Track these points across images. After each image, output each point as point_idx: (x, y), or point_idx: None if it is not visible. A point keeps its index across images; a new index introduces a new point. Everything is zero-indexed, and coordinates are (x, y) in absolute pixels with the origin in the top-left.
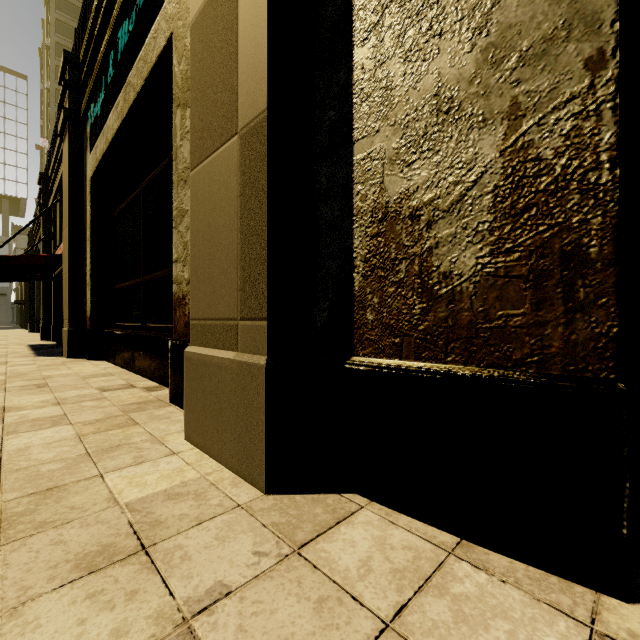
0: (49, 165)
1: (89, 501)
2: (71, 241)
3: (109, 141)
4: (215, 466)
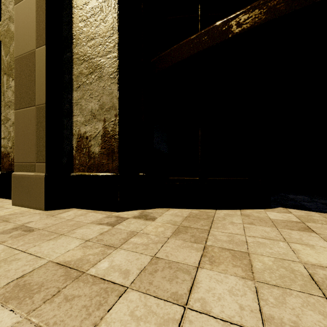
0: None
1: None
2: None
3: None
4: (26, 209)
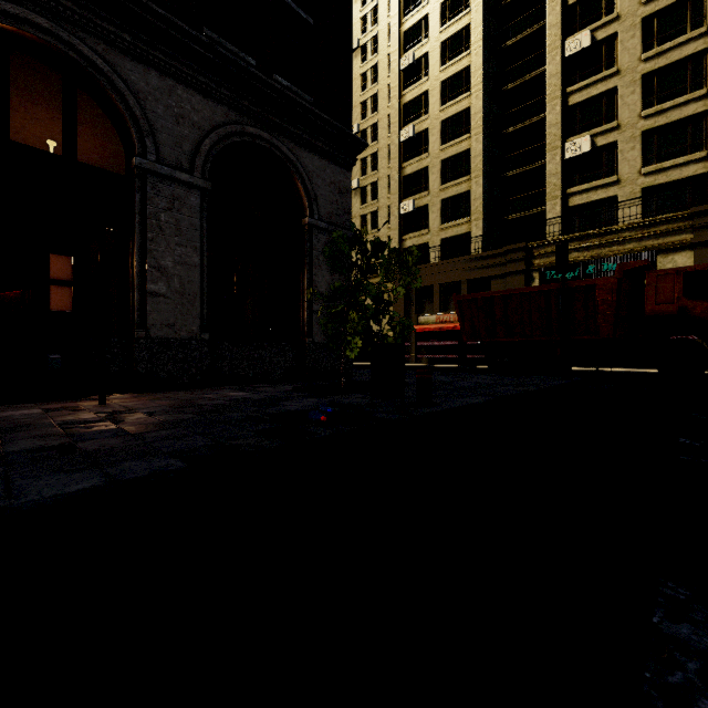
0: None
1: None
2: None
3: None
4: None
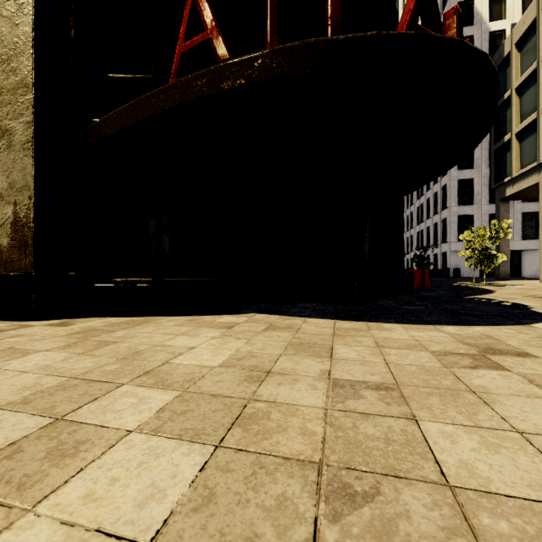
0: None
1: None
2: None
3: None
4: None
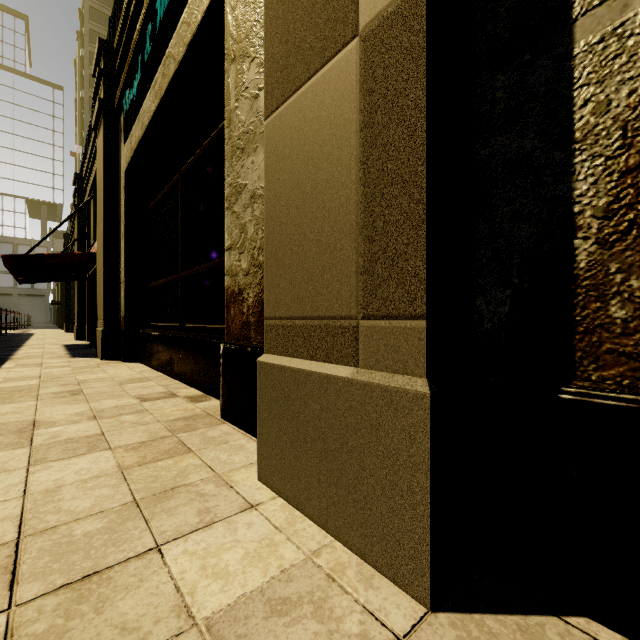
0: (83, 165)
1: (147, 612)
2: (105, 237)
3: (145, 126)
4: (319, 535)
